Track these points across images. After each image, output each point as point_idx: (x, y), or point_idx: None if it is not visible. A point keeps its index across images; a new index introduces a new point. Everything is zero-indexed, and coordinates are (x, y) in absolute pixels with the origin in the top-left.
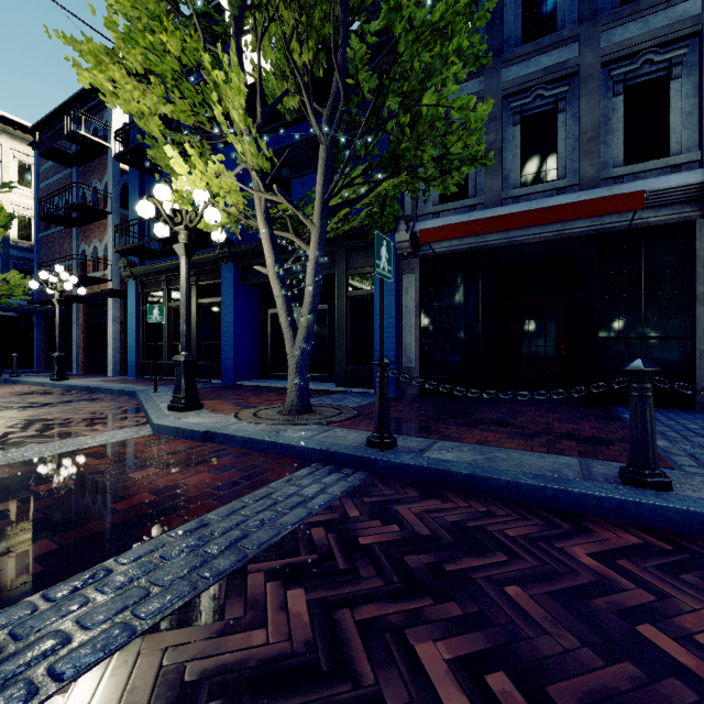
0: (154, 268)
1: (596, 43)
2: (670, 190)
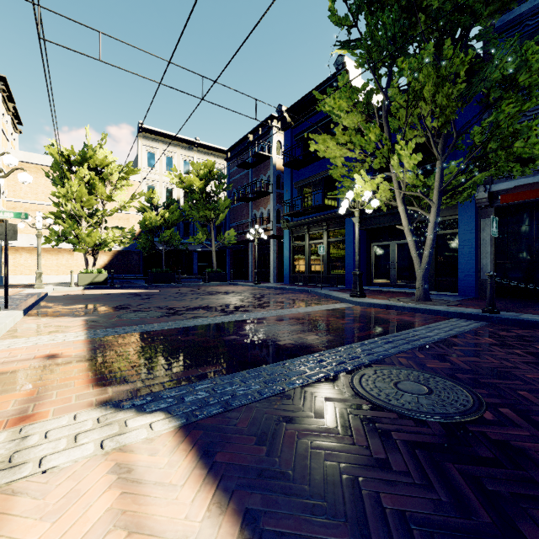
0: (301, 223)
1: None
2: None
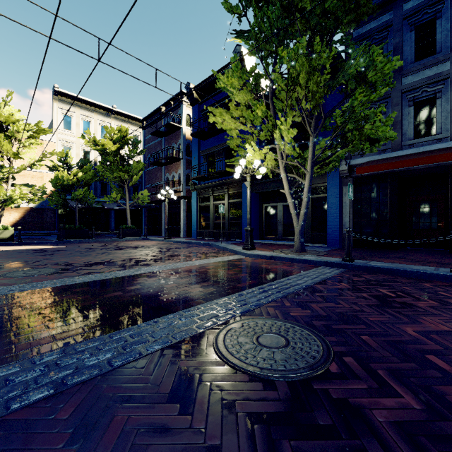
0: (206, 186)
1: None
2: None
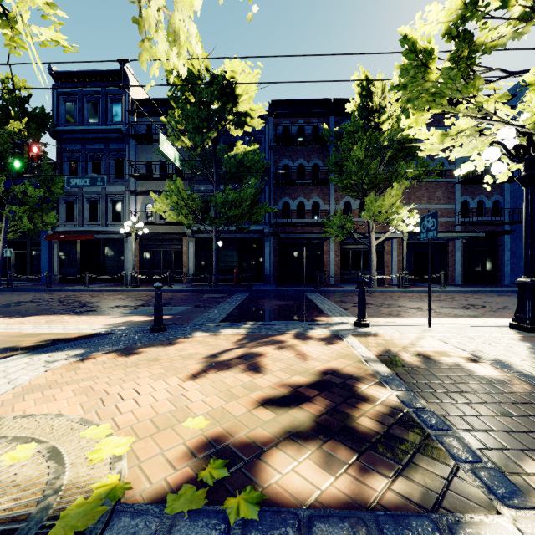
0: None
1: (105, 189)
2: (117, 231)
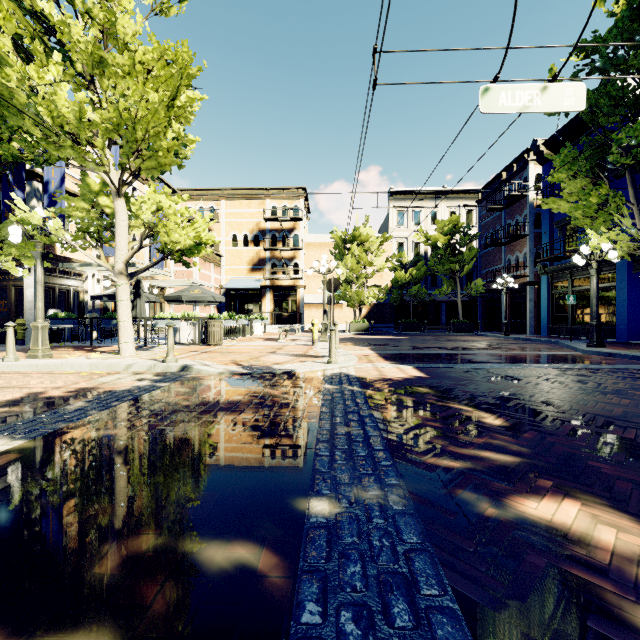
0: (561, 267)
1: None
2: None
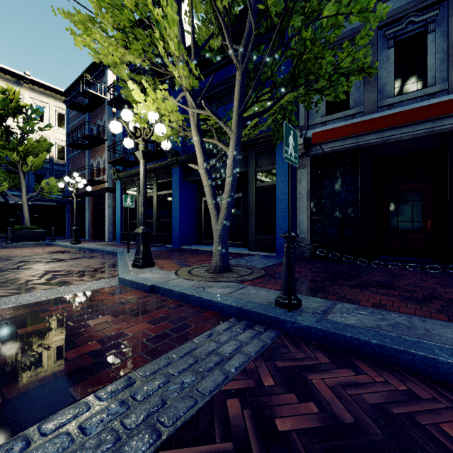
0: (131, 173)
1: None
2: None
